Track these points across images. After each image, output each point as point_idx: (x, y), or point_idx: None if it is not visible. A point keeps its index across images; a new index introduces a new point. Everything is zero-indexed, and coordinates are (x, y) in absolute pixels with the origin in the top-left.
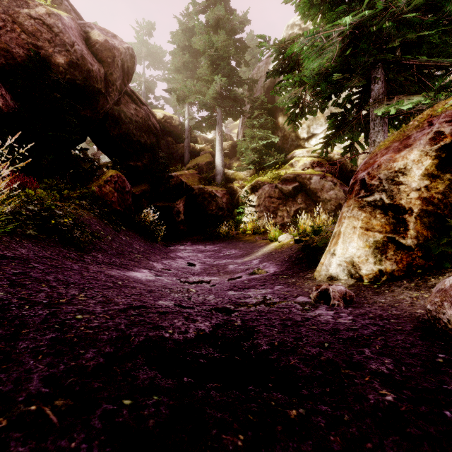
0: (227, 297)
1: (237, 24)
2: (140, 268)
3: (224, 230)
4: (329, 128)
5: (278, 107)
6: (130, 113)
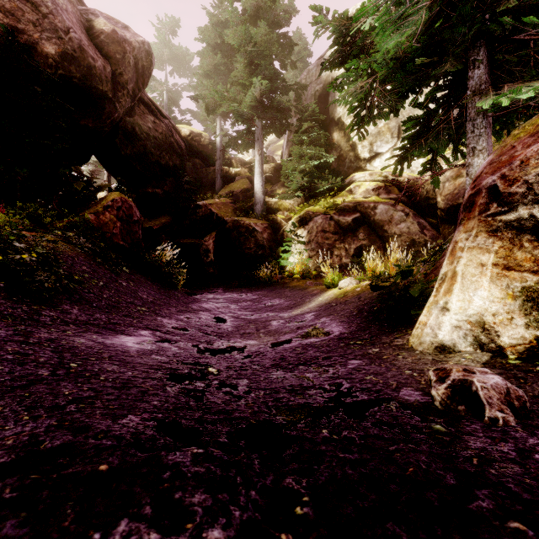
0: (271, 387)
1: (282, 13)
2: (138, 328)
3: (266, 273)
4: (404, 137)
5: (333, 120)
6: (147, 126)
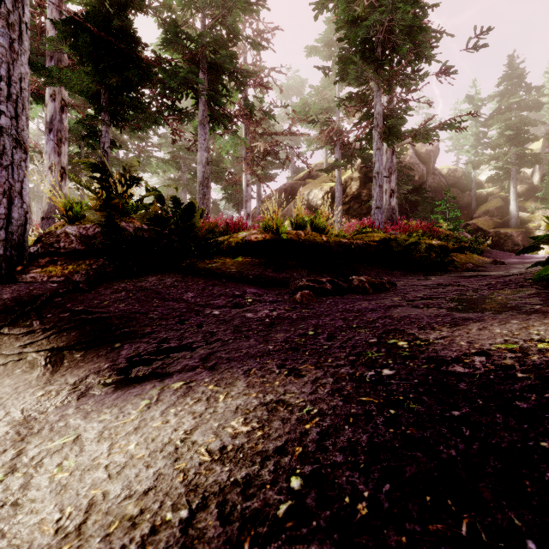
0: None
1: (533, 99)
2: None
3: None
4: None
5: None
6: (430, 182)
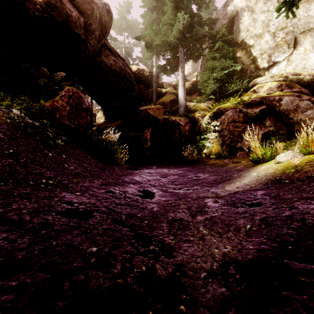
0: None
1: None
2: None
3: (188, 154)
4: None
5: (236, 43)
6: (109, 63)
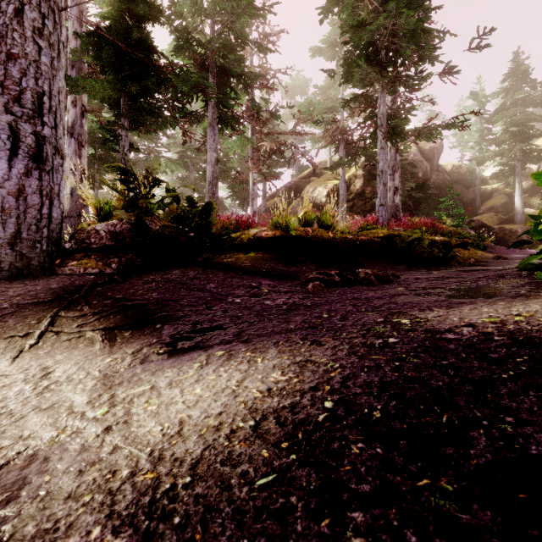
0: None
1: (538, 95)
2: None
3: None
4: None
5: None
6: (433, 179)
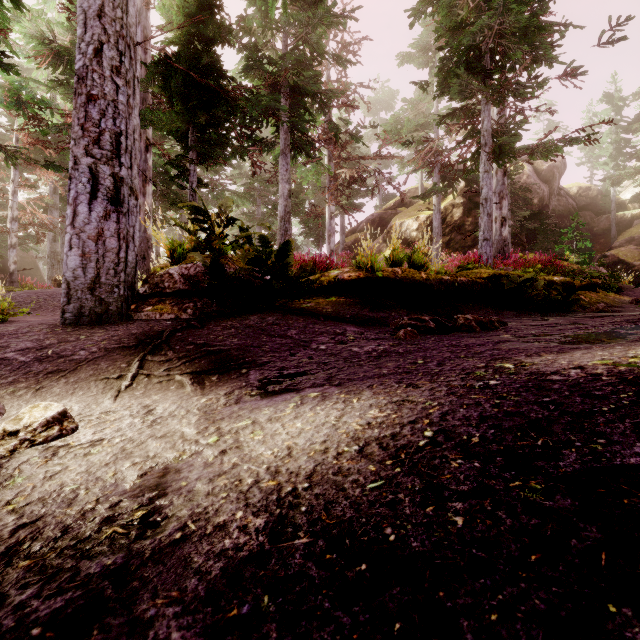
0: None
1: None
2: None
3: None
4: None
5: None
6: (553, 205)
